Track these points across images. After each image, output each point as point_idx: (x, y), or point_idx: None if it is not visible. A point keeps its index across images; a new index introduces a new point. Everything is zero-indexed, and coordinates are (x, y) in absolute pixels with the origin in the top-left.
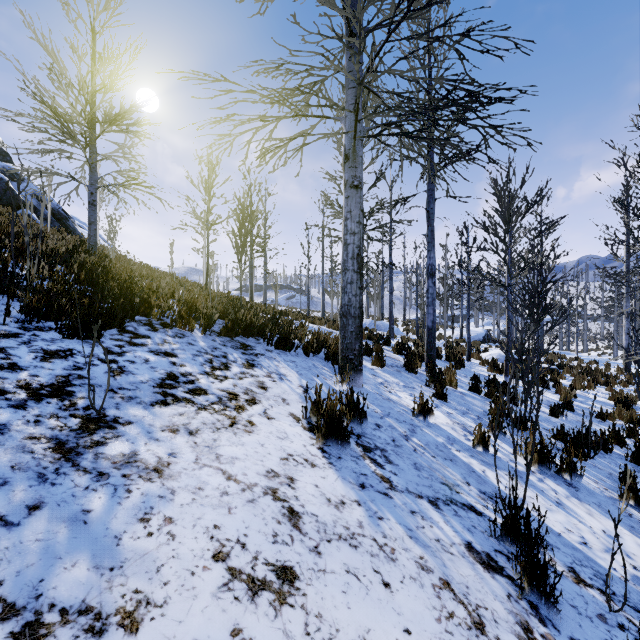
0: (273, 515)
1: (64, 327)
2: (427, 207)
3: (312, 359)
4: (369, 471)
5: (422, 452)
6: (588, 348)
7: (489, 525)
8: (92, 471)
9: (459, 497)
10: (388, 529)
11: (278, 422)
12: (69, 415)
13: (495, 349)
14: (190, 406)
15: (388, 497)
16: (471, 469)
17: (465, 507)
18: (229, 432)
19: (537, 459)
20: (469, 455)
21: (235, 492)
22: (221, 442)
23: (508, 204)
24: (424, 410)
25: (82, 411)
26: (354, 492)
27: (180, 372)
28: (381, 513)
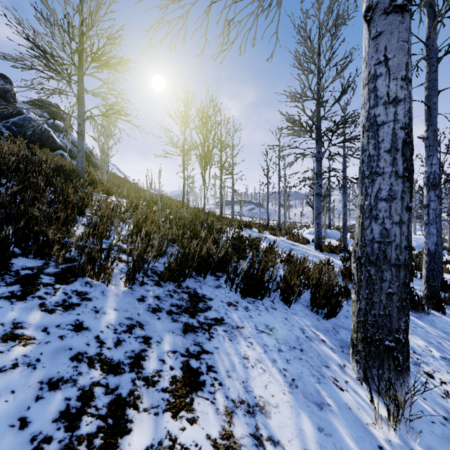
0: None
1: None
2: (426, 102)
3: (294, 311)
4: None
5: None
6: None
7: None
8: None
9: None
10: None
11: None
12: None
13: (449, 258)
14: None
15: None
16: None
17: None
18: None
19: None
20: None
21: None
22: None
23: None
24: None
25: None
26: None
27: None
28: None
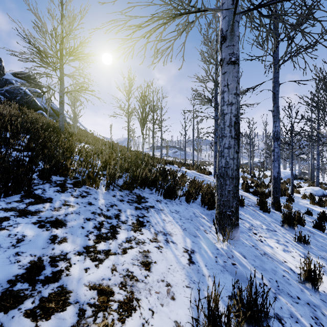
0: None
1: None
2: (273, 90)
3: (192, 206)
4: None
5: None
6: None
7: None
8: None
9: None
10: None
11: None
12: None
13: (303, 184)
14: None
15: None
16: None
17: None
18: None
19: None
20: None
21: None
22: None
23: None
24: (313, 279)
25: None
26: None
27: (52, 255)
28: None
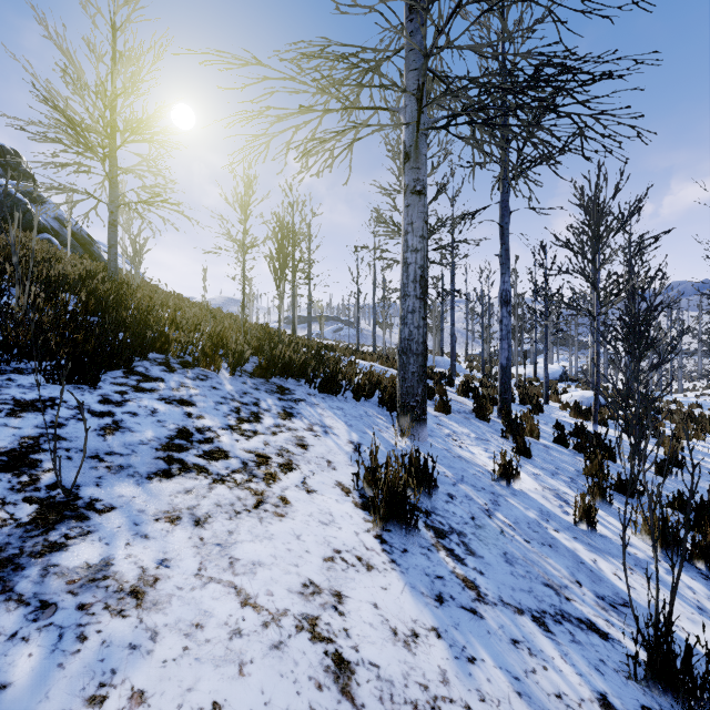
0: (310, 672)
1: (53, 368)
2: (500, 221)
3: (364, 405)
4: (446, 571)
5: (511, 535)
6: (683, 388)
7: (622, 656)
8: (31, 600)
9: (571, 607)
10: (485, 681)
11: (321, 497)
12: (22, 499)
13: (575, 389)
14: (202, 478)
15: (477, 616)
16: (578, 559)
17: (583, 625)
18: (252, 518)
19: (660, 541)
20: (571, 537)
21: (252, 629)
22: (239, 536)
23: (598, 217)
24: (507, 473)
25: (44, 492)
26: (429, 612)
27: (196, 427)
28: (471, 649)
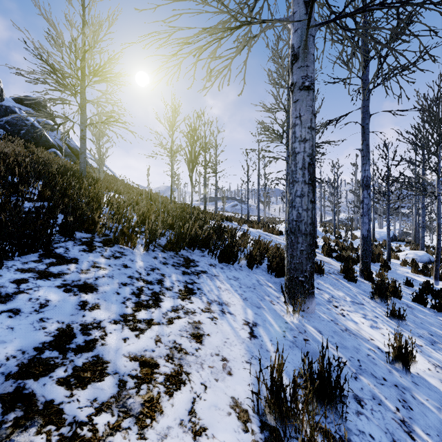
0: None
1: None
2: (362, 123)
3: (255, 272)
4: None
5: None
6: None
7: None
8: None
9: None
10: None
11: None
12: None
13: (404, 248)
14: (41, 440)
15: None
16: None
17: None
18: None
19: None
20: None
21: None
22: None
23: None
24: (404, 357)
25: None
26: None
27: (83, 323)
28: None
